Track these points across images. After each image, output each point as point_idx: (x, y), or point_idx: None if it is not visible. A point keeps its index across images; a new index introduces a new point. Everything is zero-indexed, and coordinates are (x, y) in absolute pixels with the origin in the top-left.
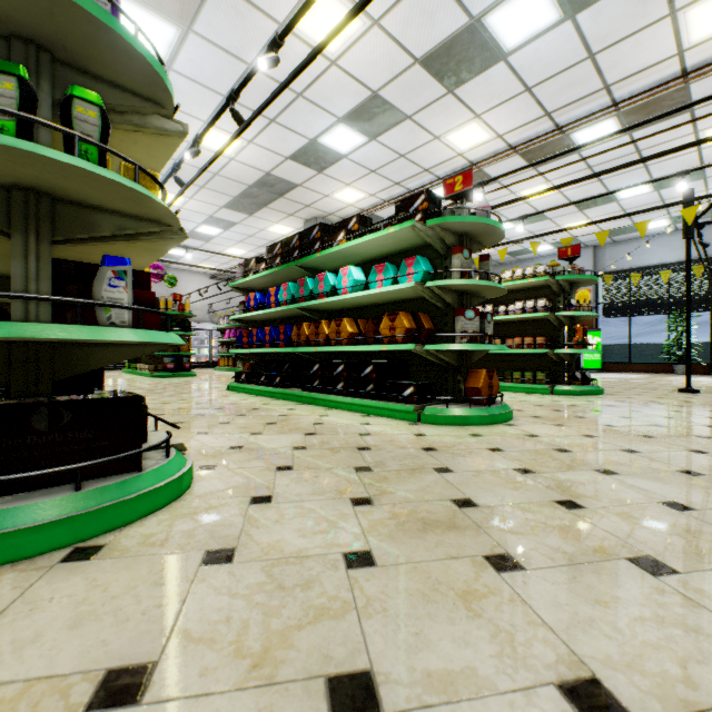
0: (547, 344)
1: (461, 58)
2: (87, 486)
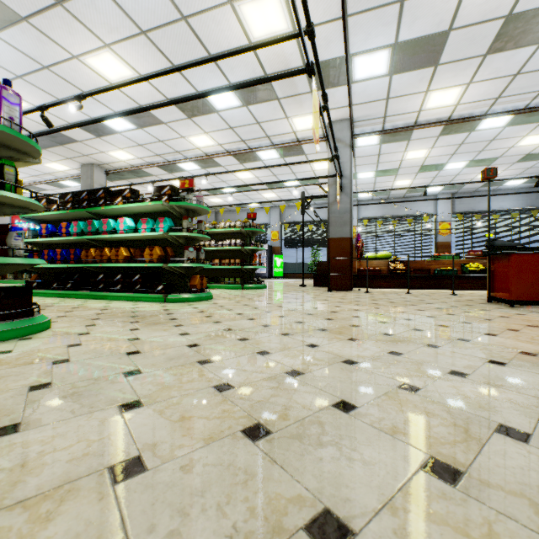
0: (241, 263)
1: (194, 105)
2: (15, 320)
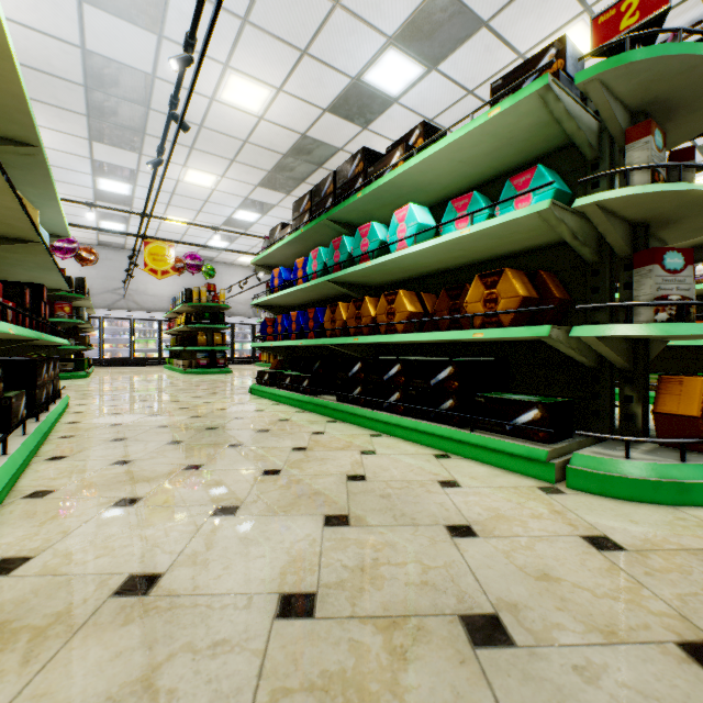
0: None
1: None
2: None
